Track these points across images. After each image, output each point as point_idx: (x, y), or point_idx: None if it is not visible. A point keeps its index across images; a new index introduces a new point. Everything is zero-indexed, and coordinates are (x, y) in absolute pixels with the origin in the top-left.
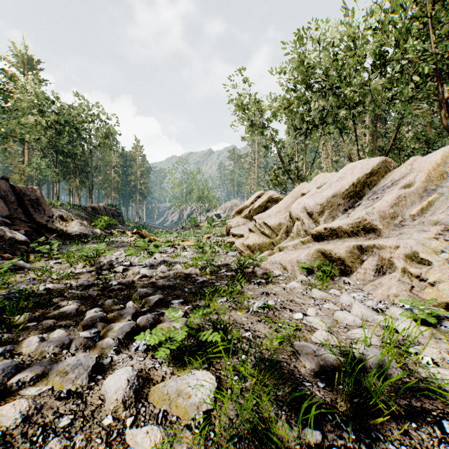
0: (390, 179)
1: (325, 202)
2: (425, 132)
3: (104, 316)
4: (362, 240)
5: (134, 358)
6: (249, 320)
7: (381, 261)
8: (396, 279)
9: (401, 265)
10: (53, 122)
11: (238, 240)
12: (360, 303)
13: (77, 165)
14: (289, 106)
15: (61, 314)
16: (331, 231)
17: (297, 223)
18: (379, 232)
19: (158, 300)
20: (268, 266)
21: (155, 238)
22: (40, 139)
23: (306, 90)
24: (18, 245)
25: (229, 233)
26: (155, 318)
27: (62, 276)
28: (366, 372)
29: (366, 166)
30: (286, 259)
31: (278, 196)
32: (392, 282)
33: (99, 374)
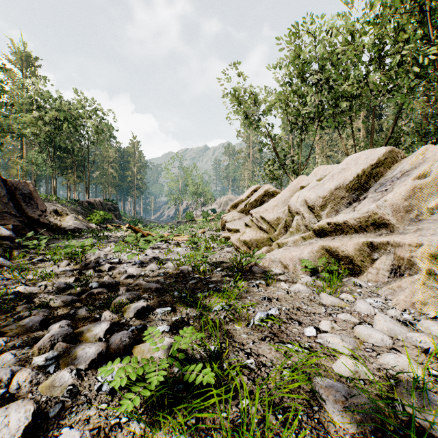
0: (399, 169)
1: (328, 195)
2: (423, 126)
3: (70, 333)
4: (372, 236)
5: (94, 404)
6: (250, 337)
7: (398, 260)
8: (419, 283)
9: (425, 266)
10: (50, 117)
11: (234, 236)
12: (381, 312)
13: (74, 160)
14: (285, 99)
15: (20, 328)
16: (335, 226)
17: (296, 217)
18: (392, 227)
19: (140, 309)
20: (267, 264)
21: (149, 232)
22: (37, 134)
23: (302, 83)
24: (2, 240)
25: (224, 228)
26: (132, 336)
27: (38, 276)
28: (426, 435)
29: (371, 156)
30: (287, 256)
31: (274, 189)
32: (415, 286)
33: (37, 437)
